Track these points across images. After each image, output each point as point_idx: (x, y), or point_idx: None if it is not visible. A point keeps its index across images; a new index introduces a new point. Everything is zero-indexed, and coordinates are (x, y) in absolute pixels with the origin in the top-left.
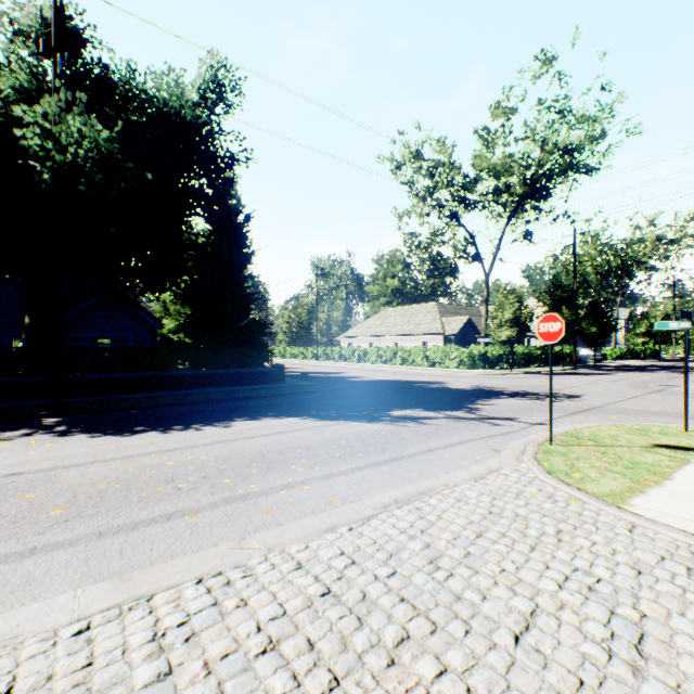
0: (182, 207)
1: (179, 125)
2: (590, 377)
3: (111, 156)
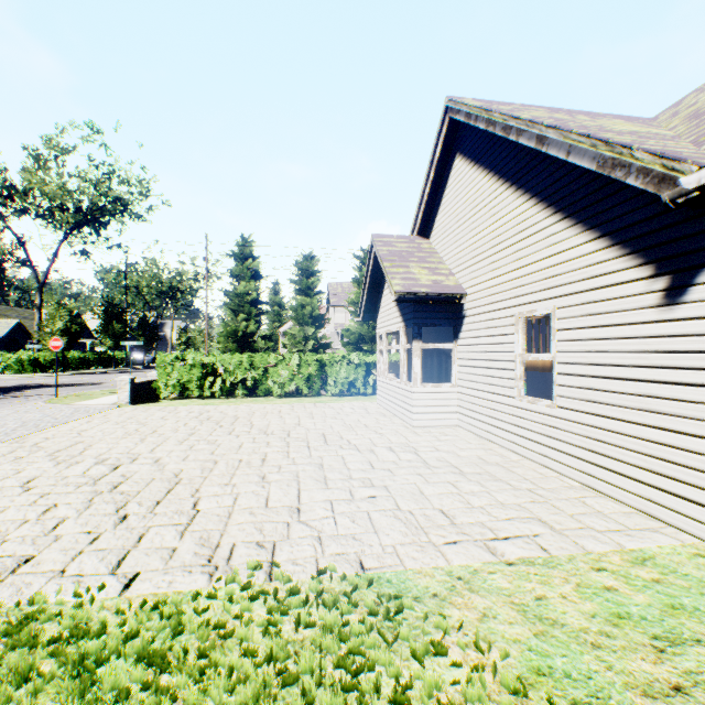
0: None
1: None
2: (128, 374)
3: None
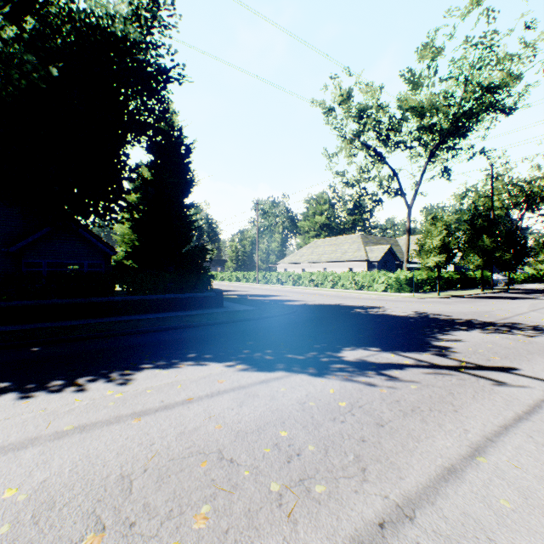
0: (114, 128)
1: (109, 39)
2: (522, 302)
3: (3, 44)
